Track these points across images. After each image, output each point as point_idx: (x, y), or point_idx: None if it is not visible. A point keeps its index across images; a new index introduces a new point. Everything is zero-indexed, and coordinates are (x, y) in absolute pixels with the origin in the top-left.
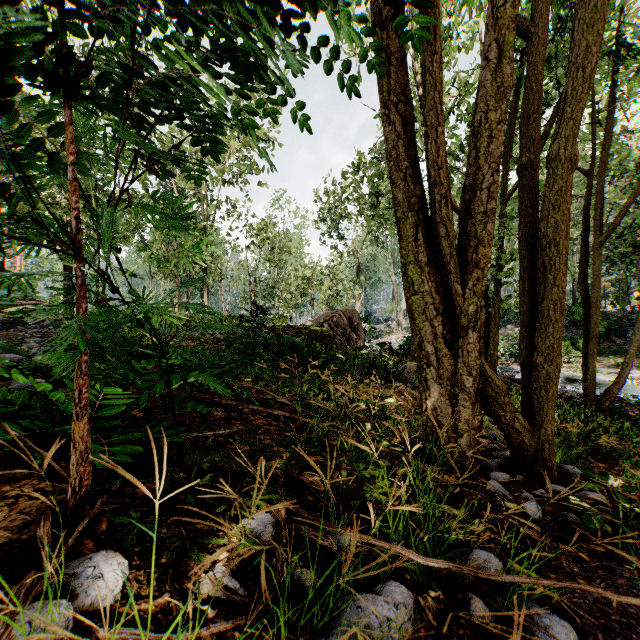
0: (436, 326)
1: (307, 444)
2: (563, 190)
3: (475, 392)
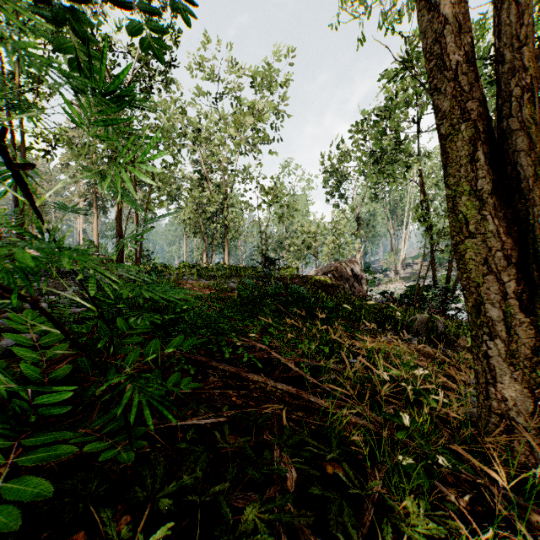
0: (505, 281)
1: (319, 436)
2: None
3: None
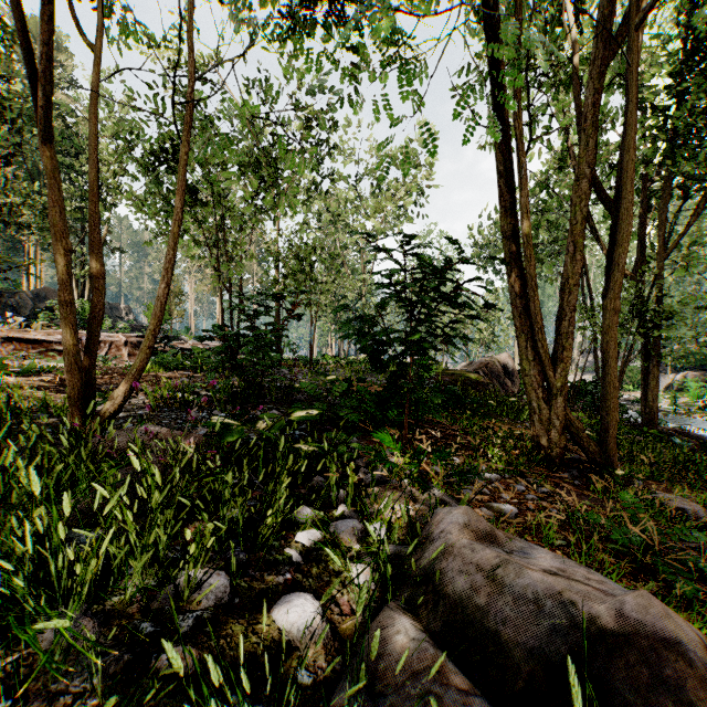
0: (538, 393)
1: (468, 447)
2: (609, 325)
3: (562, 429)
